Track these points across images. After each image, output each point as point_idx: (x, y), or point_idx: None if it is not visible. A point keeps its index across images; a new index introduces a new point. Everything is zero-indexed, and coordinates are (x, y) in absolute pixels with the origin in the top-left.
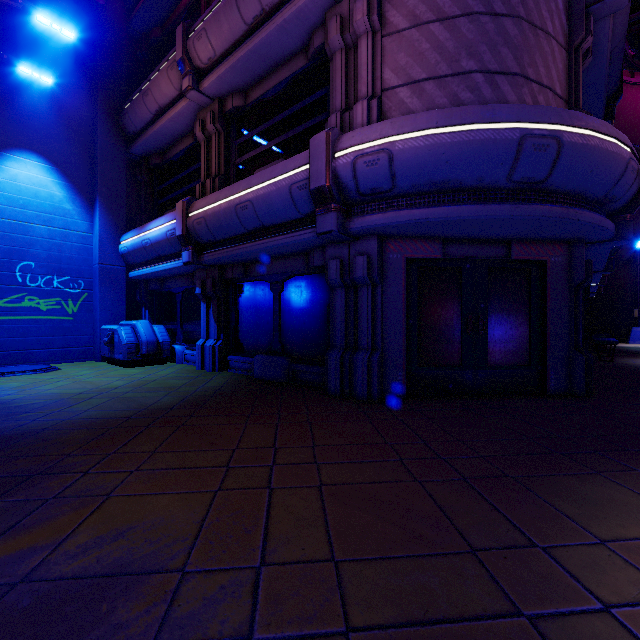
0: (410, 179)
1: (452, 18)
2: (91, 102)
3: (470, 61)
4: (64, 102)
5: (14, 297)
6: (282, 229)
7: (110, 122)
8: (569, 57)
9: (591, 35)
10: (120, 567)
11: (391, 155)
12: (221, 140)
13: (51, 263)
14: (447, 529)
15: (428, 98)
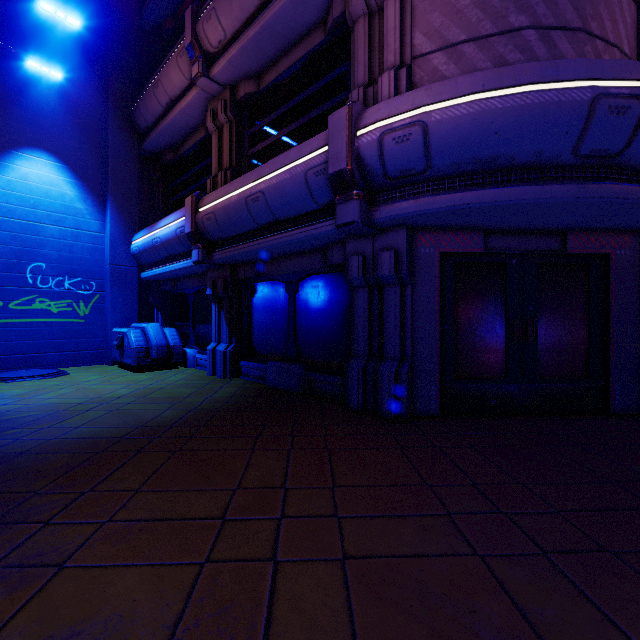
0: (449, 156)
1: None
2: (103, 98)
3: (520, 16)
4: (75, 98)
5: (25, 299)
6: (297, 222)
7: (122, 118)
8: (638, 10)
9: None
10: None
11: (426, 128)
12: (233, 130)
13: (62, 264)
14: None
15: (468, 63)
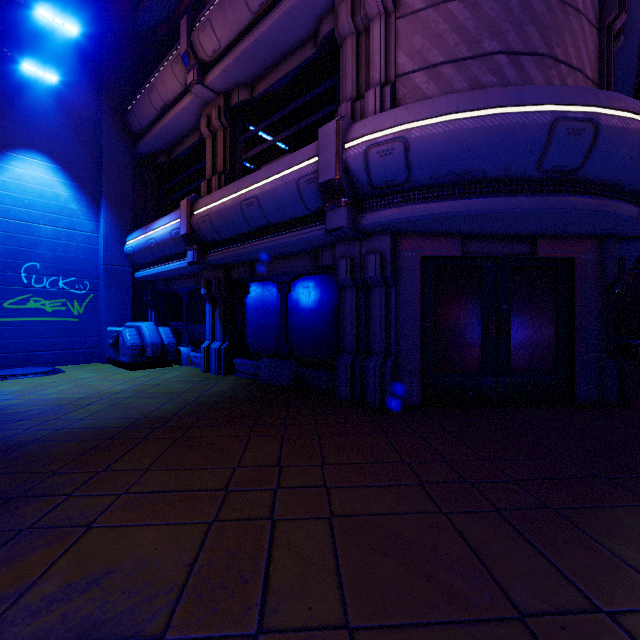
0: (428, 170)
1: None
2: (97, 100)
3: (493, 41)
4: (70, 101)
5: (19, 298)
6: (289, 226)
7: (116, 120)
8: (600, 37)
9: (625, 12)
10: (87, 631)
11: (407, 144)
12: (227, 136)
13: (56, 264)
14: (485, 582)
15: (446, 83)
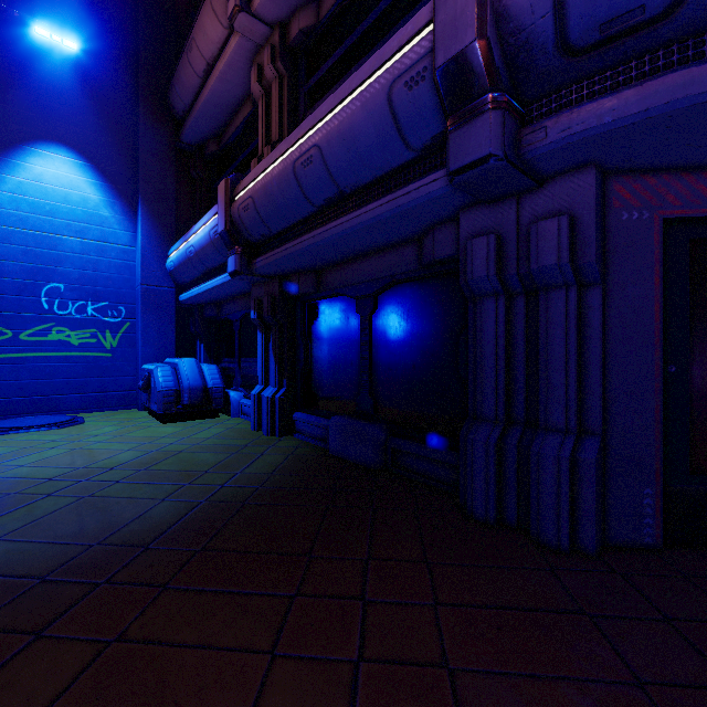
0: None
1: None
2: (134, 80)
3: None
4: (101, 81)
5: (39, 328)
6: (374, 192)
7: (155, 102)
8: None
9: None
10: None
11: None
12: (284, 88)
13: (84, 285)
14: None
15: None
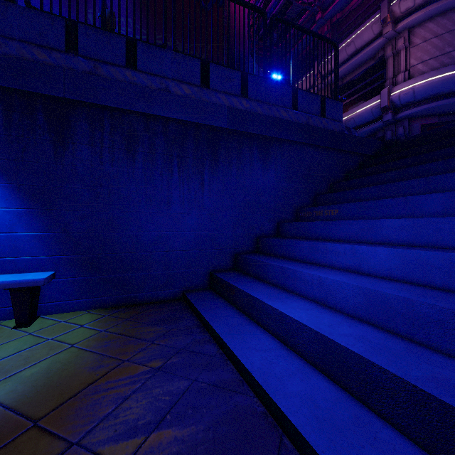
0: (421, 96)
1: (441, 35)
2: None
3: (449, 48)
4: None
5: None
6: (365, 125)
7: None
8: None
9: None
10: None
11: (414, 90)
12: None
13: None
14: None
15: (430, 66)
